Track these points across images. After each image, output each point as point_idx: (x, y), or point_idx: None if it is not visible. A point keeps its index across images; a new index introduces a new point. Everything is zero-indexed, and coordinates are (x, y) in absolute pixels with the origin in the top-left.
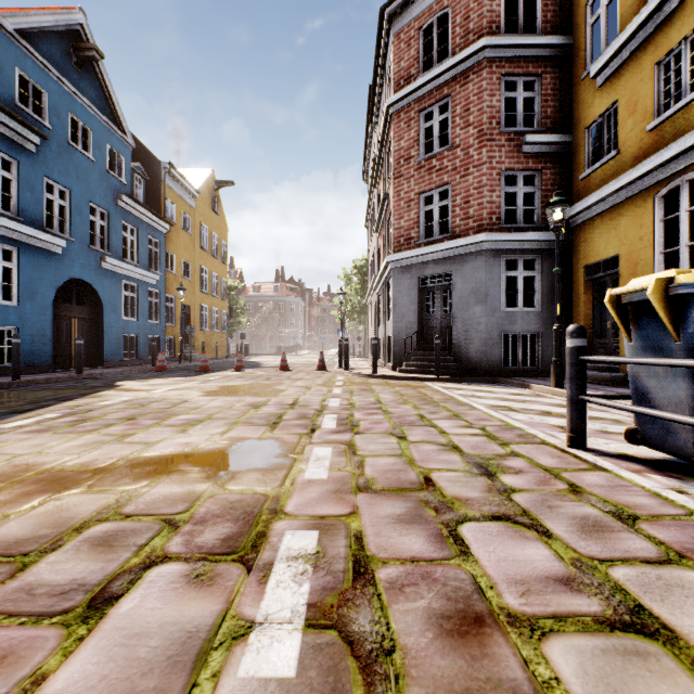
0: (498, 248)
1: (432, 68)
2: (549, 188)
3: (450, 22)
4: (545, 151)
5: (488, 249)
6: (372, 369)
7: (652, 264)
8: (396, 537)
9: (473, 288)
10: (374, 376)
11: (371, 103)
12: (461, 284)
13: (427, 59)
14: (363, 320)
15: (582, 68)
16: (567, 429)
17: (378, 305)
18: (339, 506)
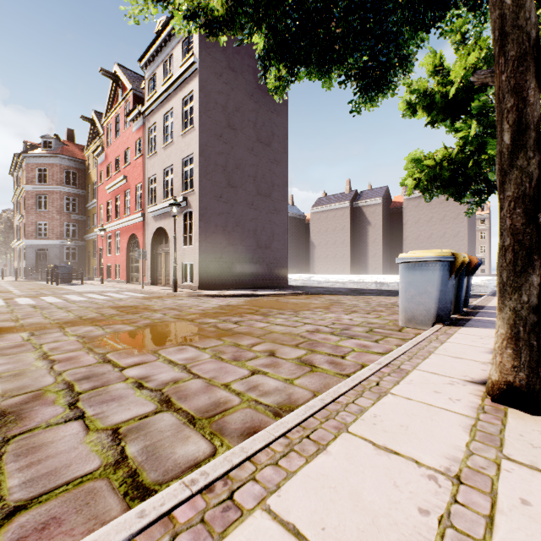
0: (63, 244)
1: (42, 184)
2: (80, 229)
3: (48, 173)
4: (79, 219)
5: (60, 244)
6: (16, 279)
7: (93, 254)
8: (17, 285)
9: (55, 254)
10: (17, 281)
11: (16, 165)
12: (52, 253)
13: (40, 179)
14: (10, 253)
15: (88, 202)
16: (46, 281)
17: (20, 252)
18: (11, 285)
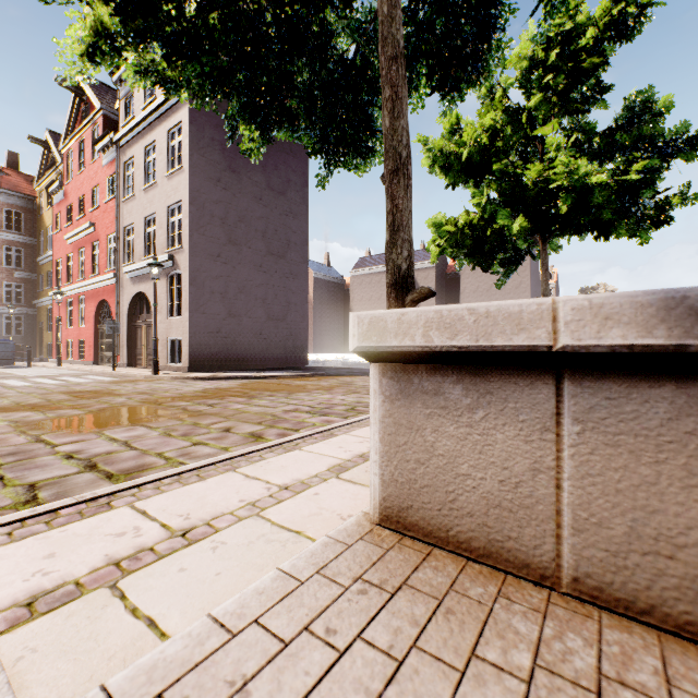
0: (2, 312)
1: None
2: (28, 291)
3: None
4: (26, 277)
5: None
6: None
7: (48, 326)
8: None
9: None
10: None
11: None
12: None
13: None
14: None
15: (39, 254)
16: None
17: None
18: None
